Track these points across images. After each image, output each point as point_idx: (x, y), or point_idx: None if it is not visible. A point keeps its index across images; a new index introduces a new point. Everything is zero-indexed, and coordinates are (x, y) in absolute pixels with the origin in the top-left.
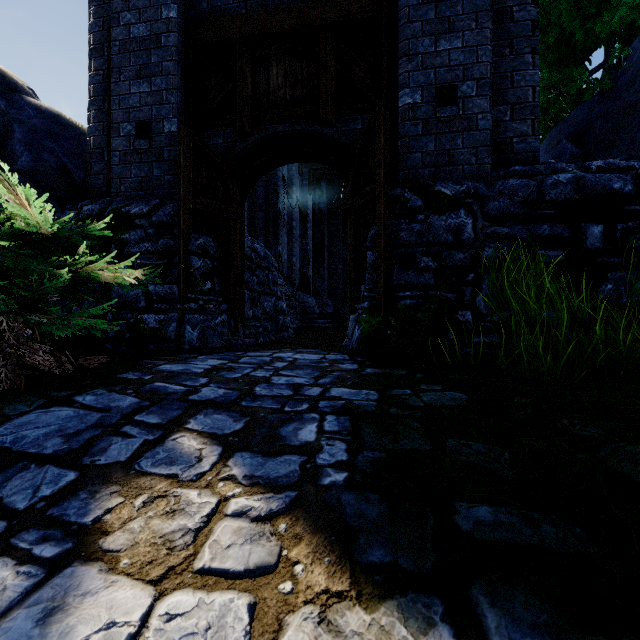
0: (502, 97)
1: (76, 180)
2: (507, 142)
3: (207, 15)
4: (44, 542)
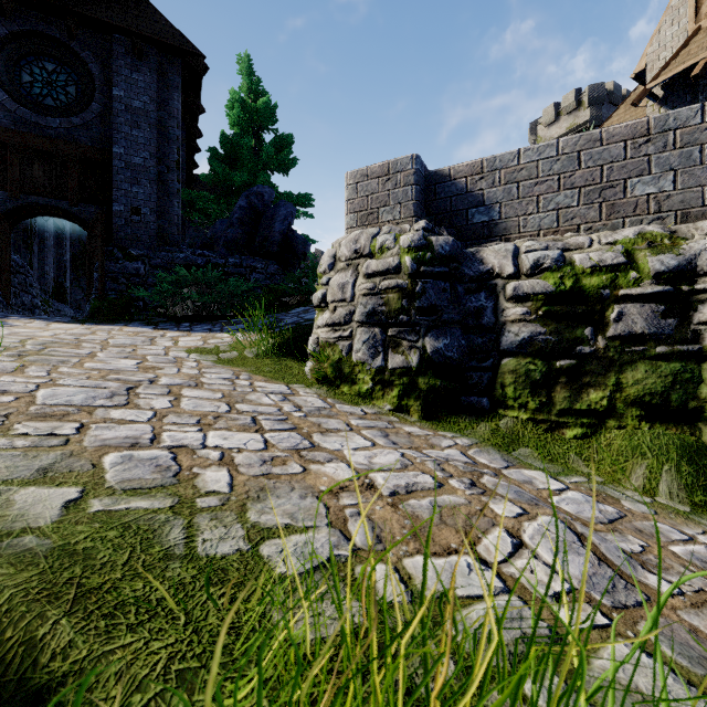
0: (164, 217)
1: None
2: (167, 236)
3: None
4: None
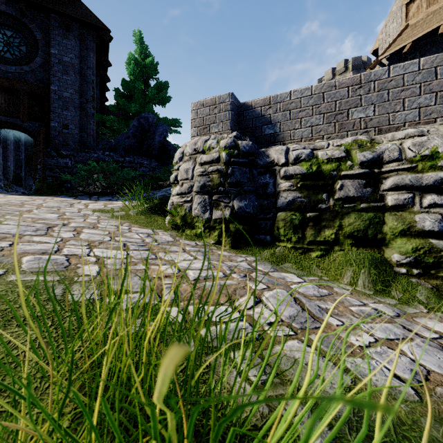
0: (84, 131)
1: None
2: (86, 143)
3: None
4: None
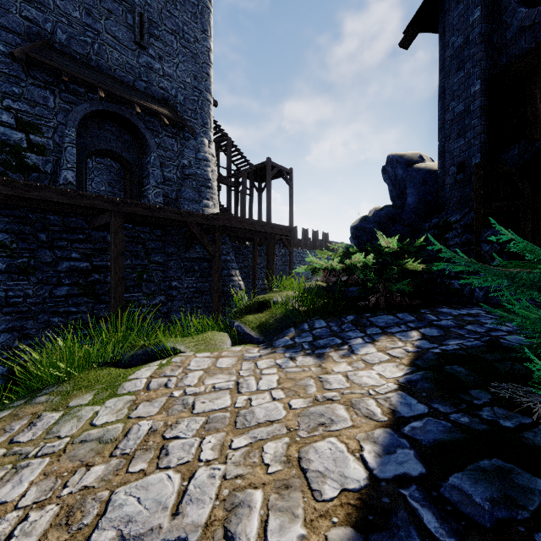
0: None
1: (431, 205)
2: None
3: (505, 66)
4: (367, 339)
